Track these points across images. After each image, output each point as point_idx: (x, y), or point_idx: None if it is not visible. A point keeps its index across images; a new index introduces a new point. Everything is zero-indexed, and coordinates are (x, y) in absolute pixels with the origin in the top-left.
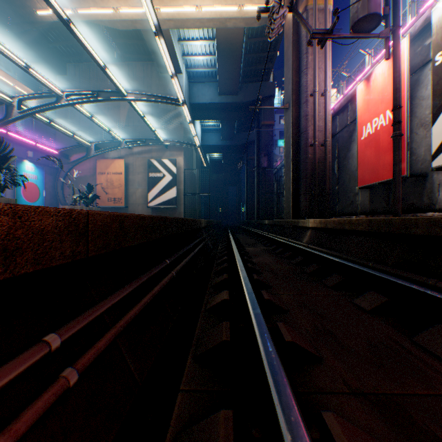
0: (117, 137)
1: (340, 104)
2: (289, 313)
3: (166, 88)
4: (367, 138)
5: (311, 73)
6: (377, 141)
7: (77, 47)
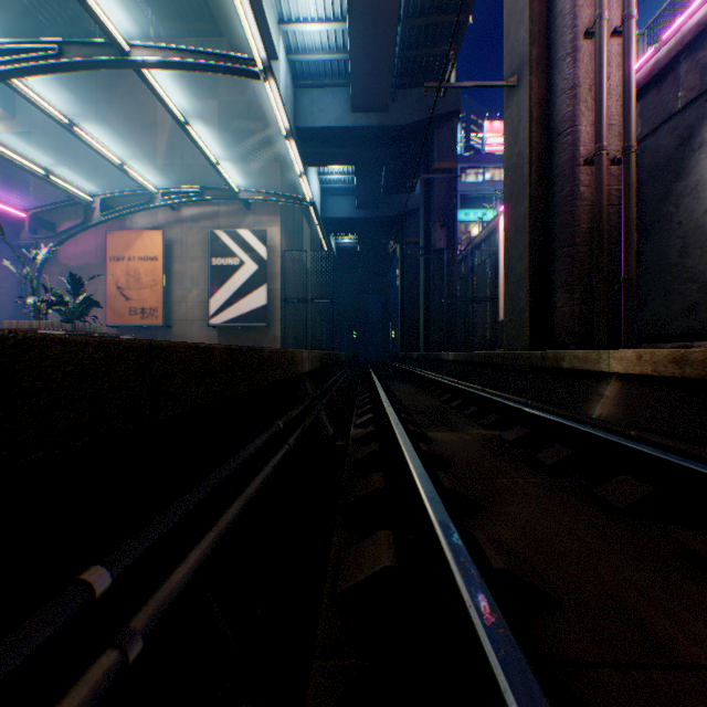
0: (144, 183)
1: (651, 65)
2: None
3: (246, 89)
4: None
5: None
6: None
7: (67, 4)
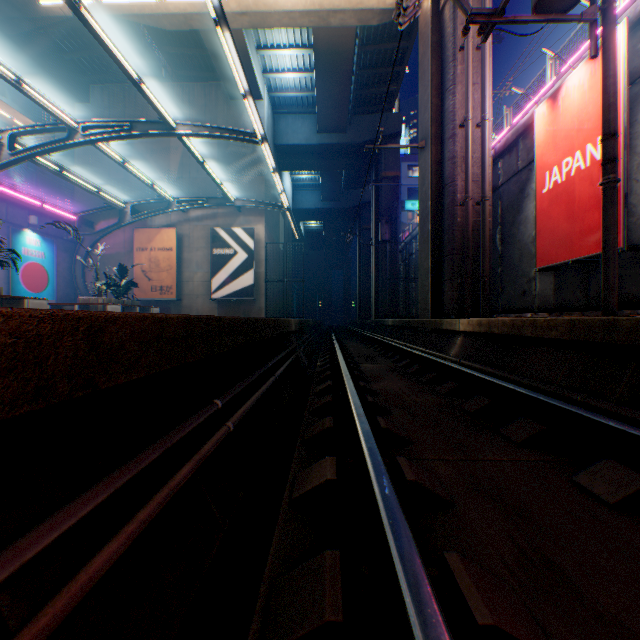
0: (165, 195)
1: (505, 140)
2: (455, 509)
3: (238, 121)
4: (552, 190)
5: (460, 92)
6: (570, 195)
7: (105, 59)
